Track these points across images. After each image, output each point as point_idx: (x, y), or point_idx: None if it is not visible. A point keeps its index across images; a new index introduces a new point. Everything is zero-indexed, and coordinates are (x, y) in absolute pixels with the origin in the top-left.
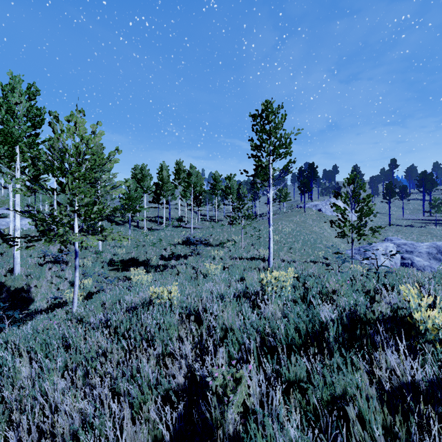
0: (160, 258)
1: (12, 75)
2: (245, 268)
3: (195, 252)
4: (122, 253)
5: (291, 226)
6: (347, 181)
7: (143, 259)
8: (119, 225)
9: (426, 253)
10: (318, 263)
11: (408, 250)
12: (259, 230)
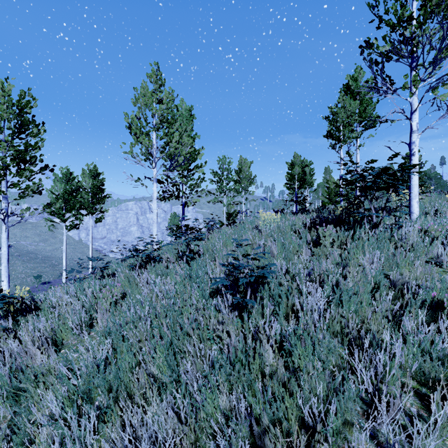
0: None
1: (305, 160)
2: None
3: None
4: None
5: None
6: None
7: None
8: None
9: None
10: None
11: None
12: None
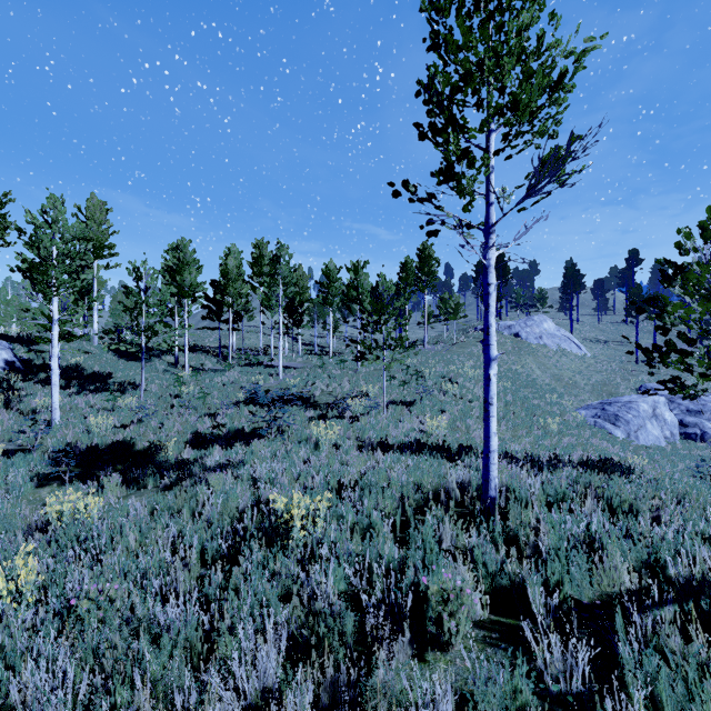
0: (191, 441)
1: None
2: (405, 493)
3: (273, 427)
4: (107, 426)
5: (471, 363)
6: (705, 232)
7: (146, 444)
8: (138, 362)
9: None
10: (634, 479)
11: (692, 408)
12: (416, 372)
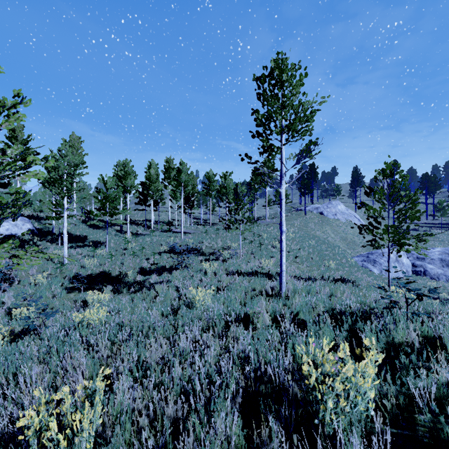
0: (139, 272)
1: None
2: (247, 291)
3: (182, 264)
4: (93, 264)
5: (293, 230)
6: (383, 173)
7: (117, 273)
8: (99, 230)
9: (439, 260)
10: (347, 284)
11: (419, 256)
12: (259, 235)
